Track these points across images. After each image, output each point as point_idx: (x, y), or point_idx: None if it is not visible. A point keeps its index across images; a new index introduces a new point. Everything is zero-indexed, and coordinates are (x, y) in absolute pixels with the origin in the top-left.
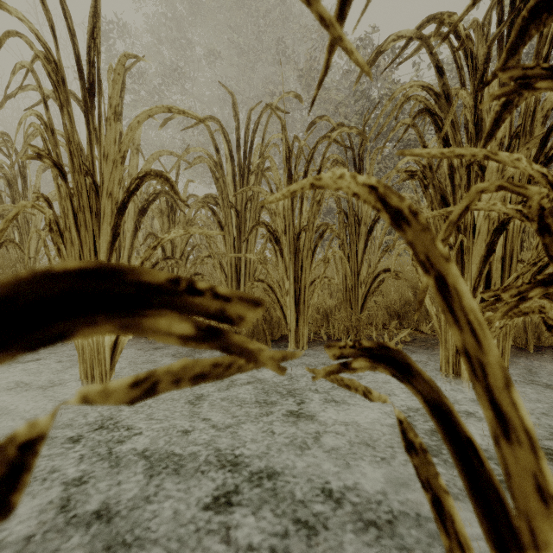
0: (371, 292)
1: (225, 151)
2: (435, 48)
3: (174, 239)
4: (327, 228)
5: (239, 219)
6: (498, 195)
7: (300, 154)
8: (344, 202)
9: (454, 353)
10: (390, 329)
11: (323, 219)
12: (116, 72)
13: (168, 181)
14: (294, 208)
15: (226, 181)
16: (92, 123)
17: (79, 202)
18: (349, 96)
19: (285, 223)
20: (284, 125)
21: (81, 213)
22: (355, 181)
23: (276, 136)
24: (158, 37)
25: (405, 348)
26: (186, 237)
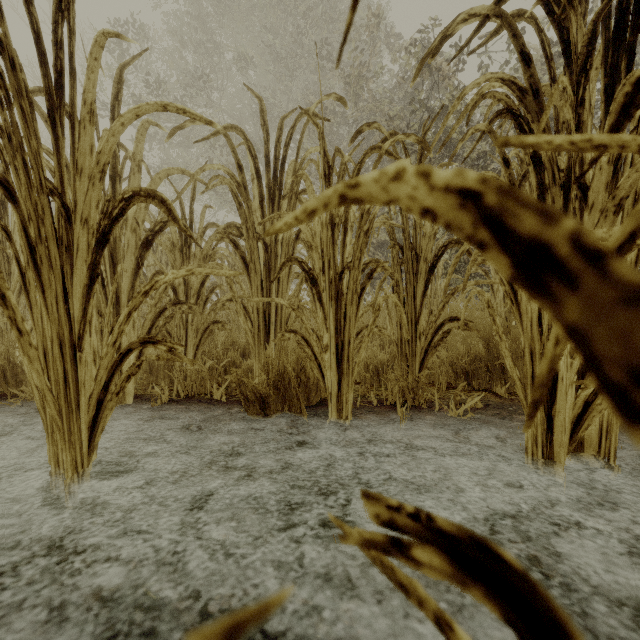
0: (432, 346)
1: (251, 170)
2: (529, 11)
3: (189, 279)
4: (377, 266)
5: (268, 253)
6: (606, 222)
7: (343, 172)
8: (398, 234)
9: (545, 431)
10: (457, 393)
11: (374, 253)
12: (92, 56)
13: (163, 204)
14: (335, 240)
15: (253, 206)
16: (61, 125)
17: (40, 231)
18: (404, 108)
19: (323, 259)
20: (322, 133)
21: (43, 247)
22: (427, 177)
23: (313, 149)
24: (180, 40)
25: (476, 418)
26: (200, 276)
